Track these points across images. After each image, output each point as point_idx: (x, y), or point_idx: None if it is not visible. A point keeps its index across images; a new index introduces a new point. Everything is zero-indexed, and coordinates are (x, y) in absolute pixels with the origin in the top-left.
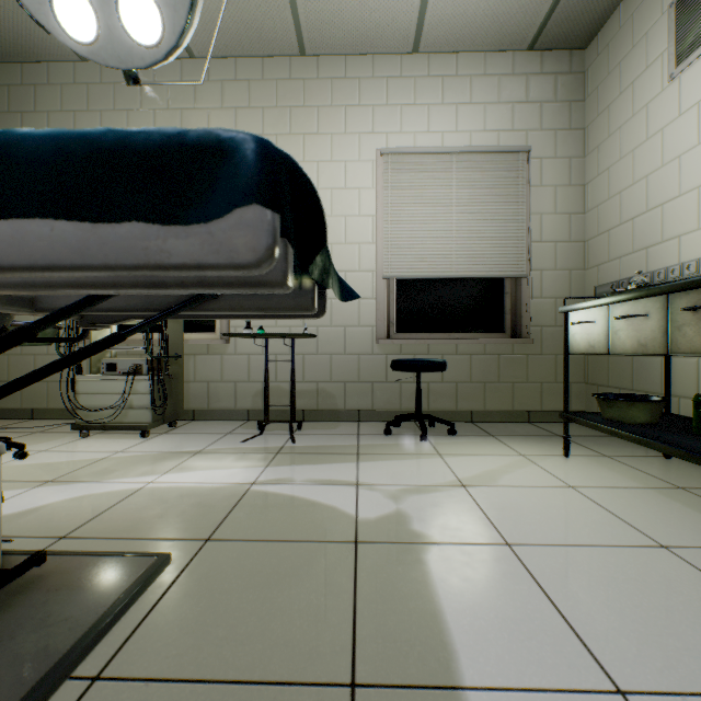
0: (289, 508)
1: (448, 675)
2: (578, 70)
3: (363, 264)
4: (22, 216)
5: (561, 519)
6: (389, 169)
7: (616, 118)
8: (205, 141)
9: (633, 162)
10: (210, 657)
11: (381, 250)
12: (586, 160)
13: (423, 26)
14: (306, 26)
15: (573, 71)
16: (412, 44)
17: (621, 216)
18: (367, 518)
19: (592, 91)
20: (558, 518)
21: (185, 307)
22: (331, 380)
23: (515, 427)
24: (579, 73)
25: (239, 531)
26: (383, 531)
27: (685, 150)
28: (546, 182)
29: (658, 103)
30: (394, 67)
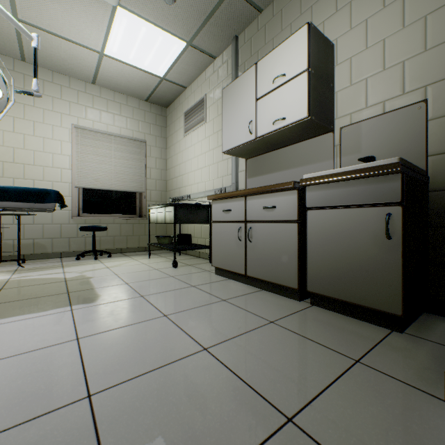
0: (35, 280)
1: (92, 288)
2: (165, 115)
3: (64, 179)
4: (12, 201)
5: (135, 269)
6: (79, 135)
7: (174, 140)
8: (45, 191)
9: (177, 158)
10: (25, 298)
11: (75, 173)
12: (167, 150)
13: (97, 78)
14: (28, 53)
15: (163, 115)
16: (92, 81)
17: (175, 175)
18: (70, 277)
19: (169, 125)
20: (134, 269)
21: (8, 209)
22: (43, 238)
23: (139, 253)
24: (165, 117)
25: (15, 286)
26: (76, 278)
27: (186, 161)
28: (153, 155)
29: (182, 142)
30: (82, 87)
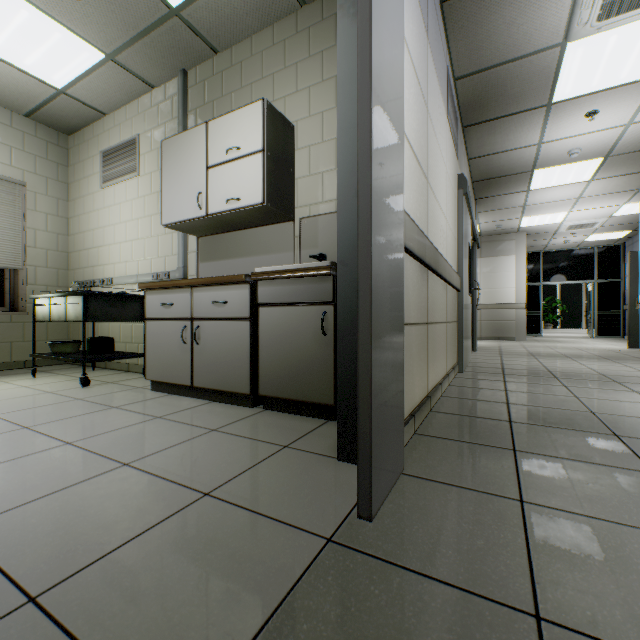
0: None
1: None
2: (65, 146)
3: None
4: None
5: (7, 395)
6: None
7: (83, 190)
8: None
9: (90, 219)
10: None
11: None
12: (70, 204)
13: None
14: None
15: (61, 145)
16: None
17: (85, 246)
18: None
19: (73, 164)
20: (6, 395)
21: None
22: None
23: (11, 372)
24: (66, 149)
25: None
26: None
27: (106, 226)
28: (40, 209)
29: (98, 196)
30: None
